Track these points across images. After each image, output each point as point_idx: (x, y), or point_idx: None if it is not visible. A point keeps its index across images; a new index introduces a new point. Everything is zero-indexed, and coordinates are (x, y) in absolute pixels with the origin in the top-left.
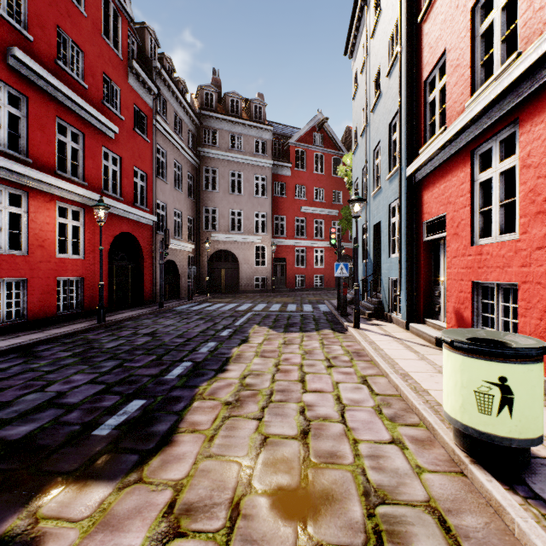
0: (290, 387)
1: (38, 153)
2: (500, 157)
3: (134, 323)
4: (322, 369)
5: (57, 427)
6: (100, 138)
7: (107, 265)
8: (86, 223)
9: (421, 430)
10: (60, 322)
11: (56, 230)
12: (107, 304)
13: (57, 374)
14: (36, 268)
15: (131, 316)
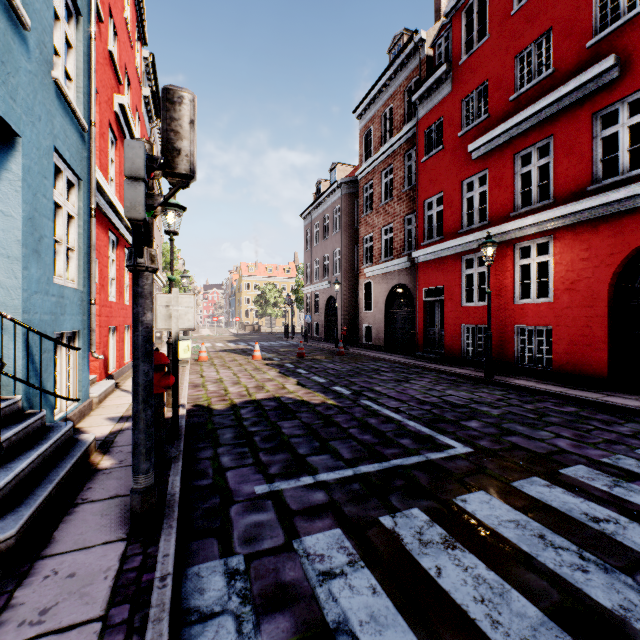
0: (240, 372)
1: (496, 210)
2: (111, 248)
3: (479, 386)
4: (226, 377)
5: (300, 363)
6: (585, 109)
7: (603, 308)
8: (556, 253)
9: (192, 370)
10: (516, 373)
11: (517, 275)
12: (606, 375)
13: (348, 366)
14: (494, 316)
15: (524, 387)
